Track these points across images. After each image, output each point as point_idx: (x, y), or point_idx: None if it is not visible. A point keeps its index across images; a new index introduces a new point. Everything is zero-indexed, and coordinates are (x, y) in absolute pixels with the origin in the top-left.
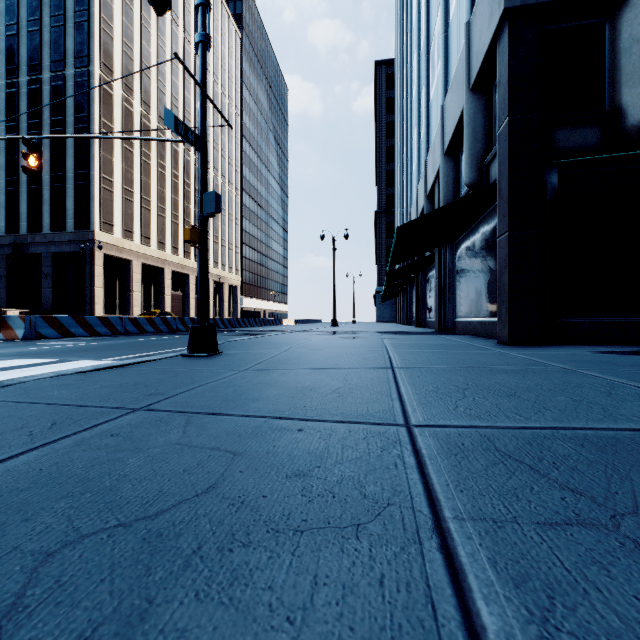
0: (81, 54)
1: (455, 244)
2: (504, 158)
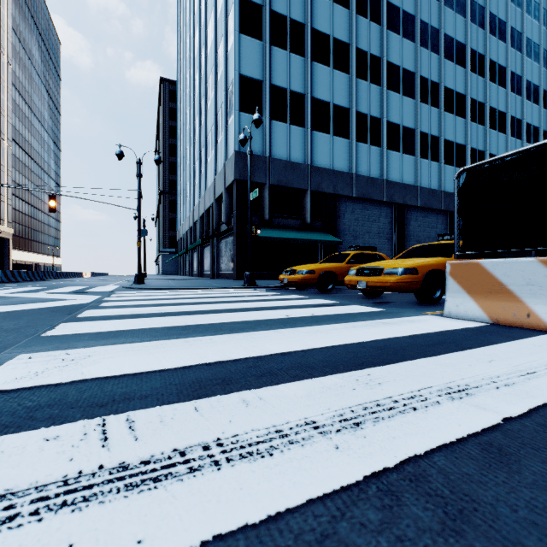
0: None
1: (220, 238)
2: (235, 222)
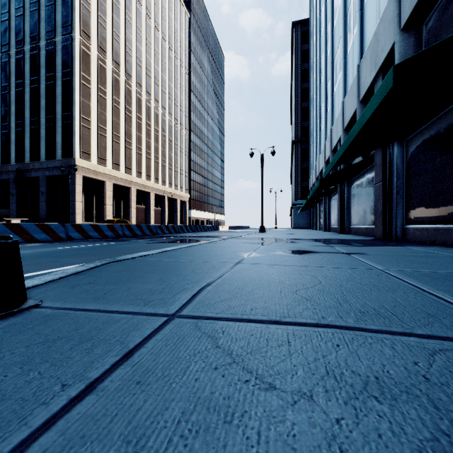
0: (66, 24)
1: (406, 140)
2: None
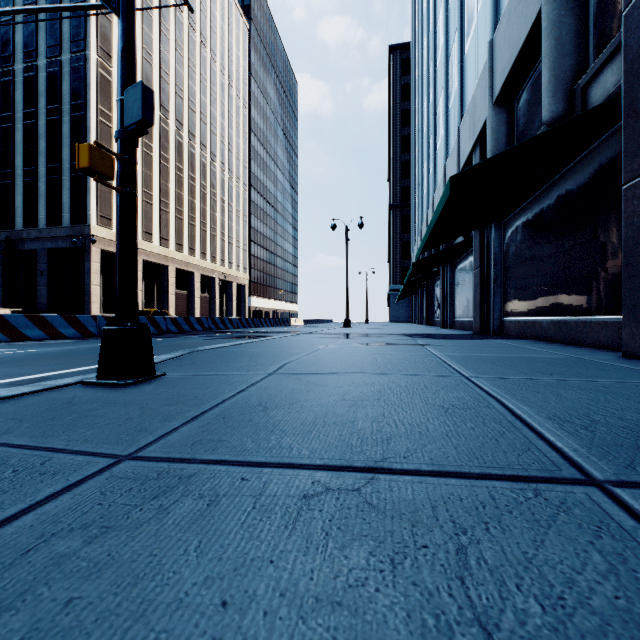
0: (77, 38)
1: (503, 223)
2: None
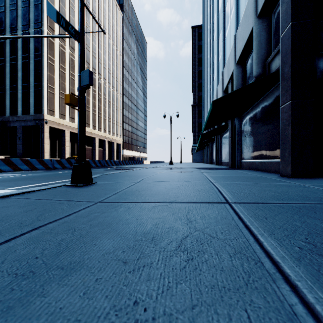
0: (37, 21)
1: (241, 117)
2: (287, 51)
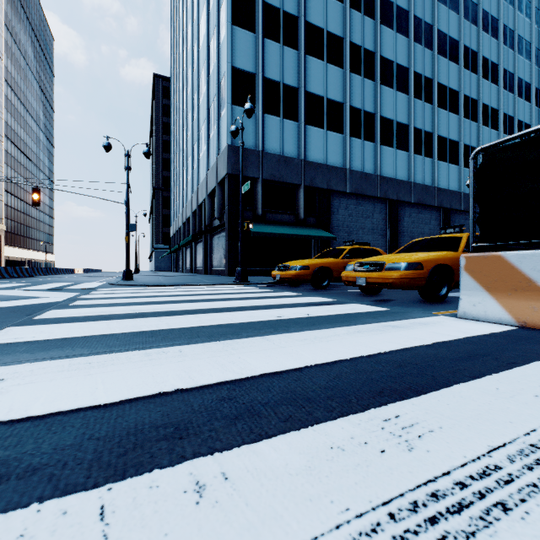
0: None
1: (212, 234)
2: (227, 218)
